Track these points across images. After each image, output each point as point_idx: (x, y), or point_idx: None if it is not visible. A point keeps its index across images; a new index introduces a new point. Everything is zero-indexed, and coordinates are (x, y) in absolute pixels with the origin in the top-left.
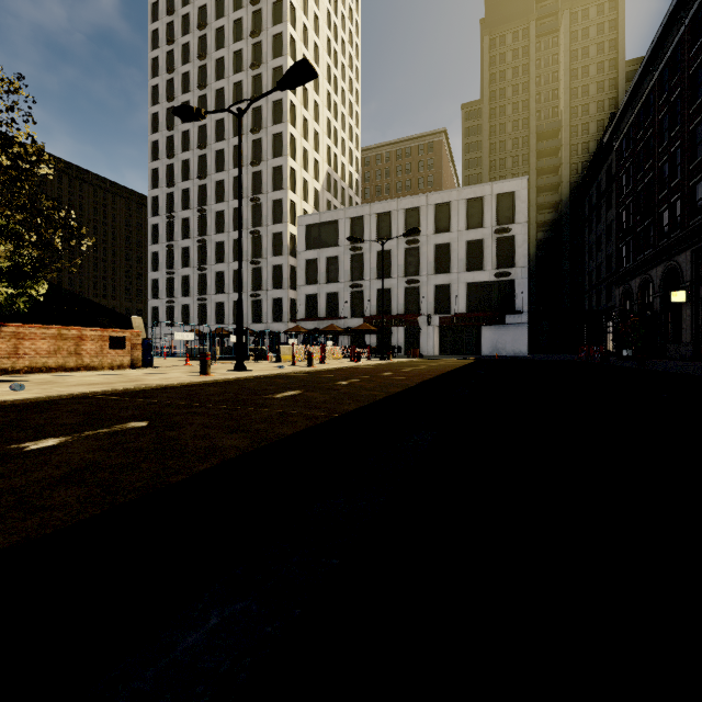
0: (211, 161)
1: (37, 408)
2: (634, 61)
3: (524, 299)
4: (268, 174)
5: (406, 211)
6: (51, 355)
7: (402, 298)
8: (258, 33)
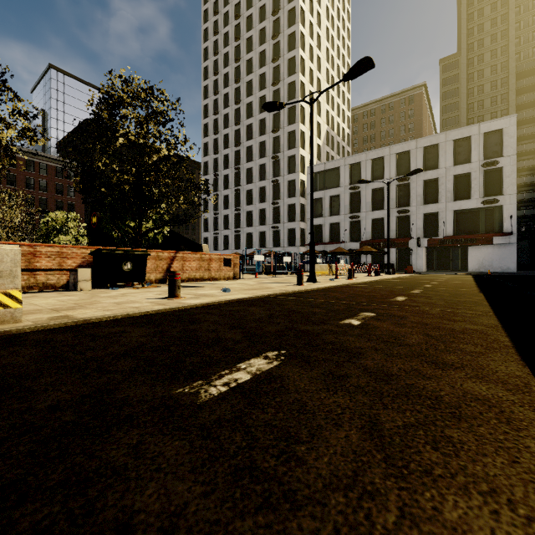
0: (243, 133)
1: (271, 303)
2: None
3: (513, 222)
4: (284, 138)
5: (397, 155)
6: (197, 271)
7: (393, 225)
8: (277, 35)
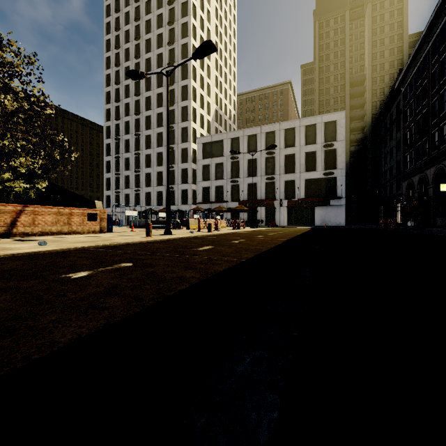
0: (142, 104)
1: (61, 255)
2: (414, 35)
3: (343, 190)
4: (178, 111)
5: (266, 133)
6: (53, 225)
7: (263, 189)
8: (172, 23)
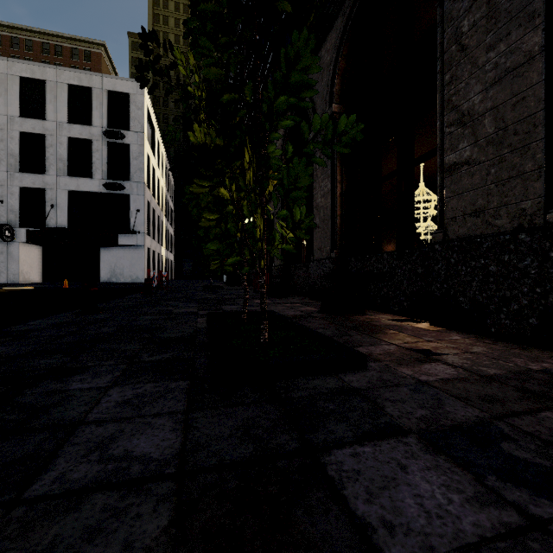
0: None
1: None
2: None
3: (141, 219)
4: None
5: None
6: None
7: None
8: None
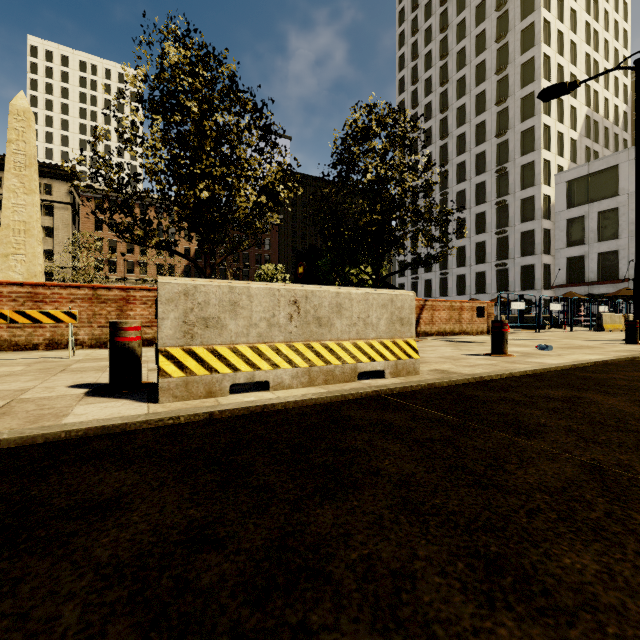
0: (452, 147)
1: None
2: None
3: None
4: (515, 141)
5: None
6: (446, 323)
7: None
8: (504, 4)
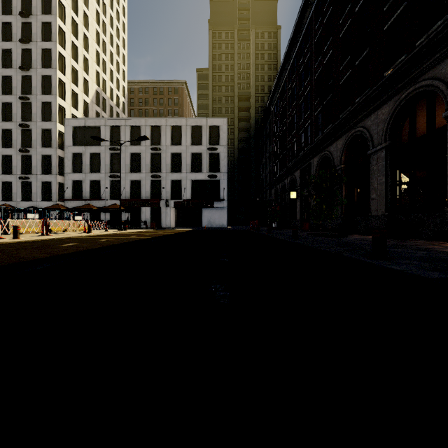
0: None
1: None
2: None
3: (225, 193)
4: (37, 80)
5: (152, 127)
6: None
7: (148, 187)
8: None
